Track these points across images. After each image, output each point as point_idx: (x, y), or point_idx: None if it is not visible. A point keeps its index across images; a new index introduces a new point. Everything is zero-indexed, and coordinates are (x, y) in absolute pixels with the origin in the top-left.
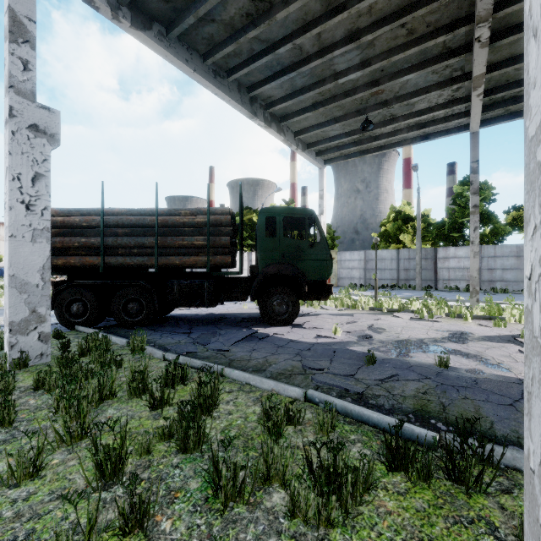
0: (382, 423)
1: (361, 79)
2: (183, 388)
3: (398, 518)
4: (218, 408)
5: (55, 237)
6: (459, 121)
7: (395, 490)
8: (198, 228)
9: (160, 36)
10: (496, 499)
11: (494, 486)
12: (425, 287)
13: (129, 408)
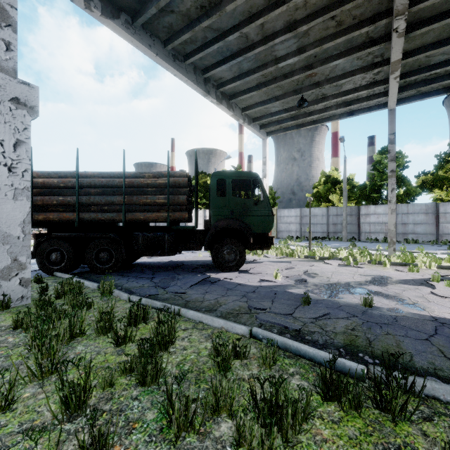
0: (317, 357)
1: (297, 63)
2: (144, 326)
3: (333, 446)
4: (174, 344)
5: (36, 196)
6: (379, 100)
7: (329, 419)
8: (159, 189)
9: (126, 24)
10: (419, 426)
11: (416, 414)
12: (350, 239)
13: (96, 345)
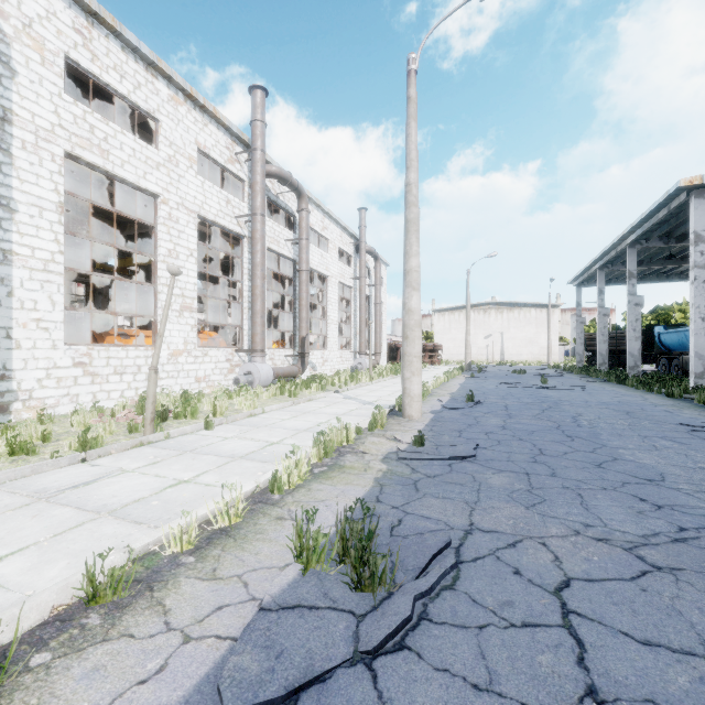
0: None
1: None
2: None
3: None
4: None
5: (587, 342)
6: None
7: None
8: None
9: (614, 282)
10: None
11: None
12: None
13: None
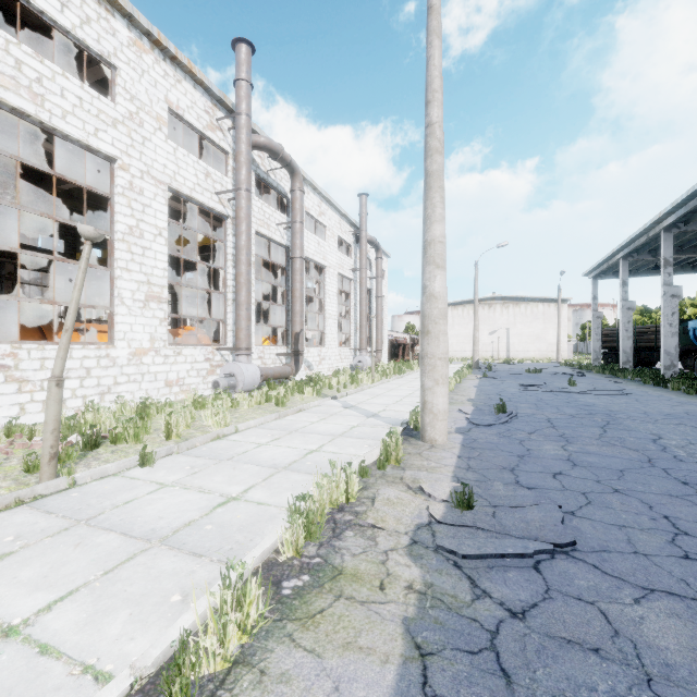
0: None
1: None
2: None
3: None
4: None
5: (603, 338)
6: None
7: None
8: (652, 333)
9: (634, 274)
10: None
11: None
12: None
13: None
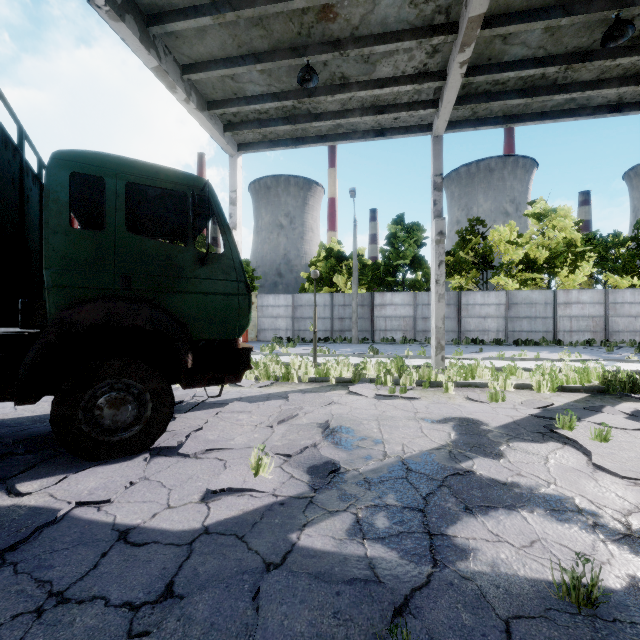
0: None
1: None
2: None
3: None
4: None
5: None
6: (425, 112)
7: None
8: None
9: None
10: None
11: None
12: (362, 340)
13: None
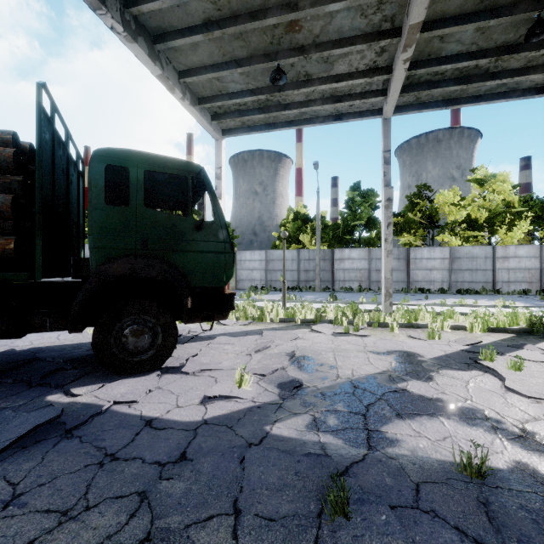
0: None
1: None
2: None
3: None
4: None
5: None
6: (375, 100)
7: None
8: None
9: None
10: None
11: None
12: (324, 289)
13: None
